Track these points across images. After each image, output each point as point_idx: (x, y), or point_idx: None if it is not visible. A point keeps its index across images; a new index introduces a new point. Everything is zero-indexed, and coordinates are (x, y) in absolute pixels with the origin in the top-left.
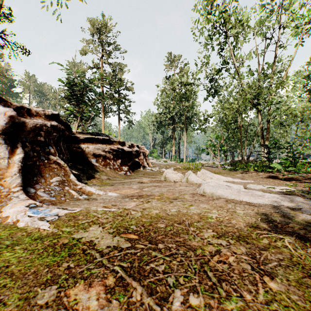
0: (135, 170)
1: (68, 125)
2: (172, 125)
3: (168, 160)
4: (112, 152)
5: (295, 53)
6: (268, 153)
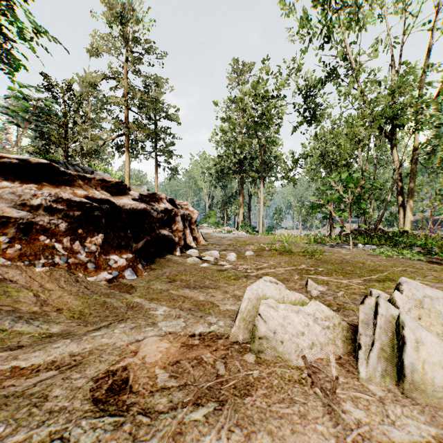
0: (157, 259)
1: None
2: (239, 173)
3: (234, 229)
4: (63, 210)
5: None
6: None
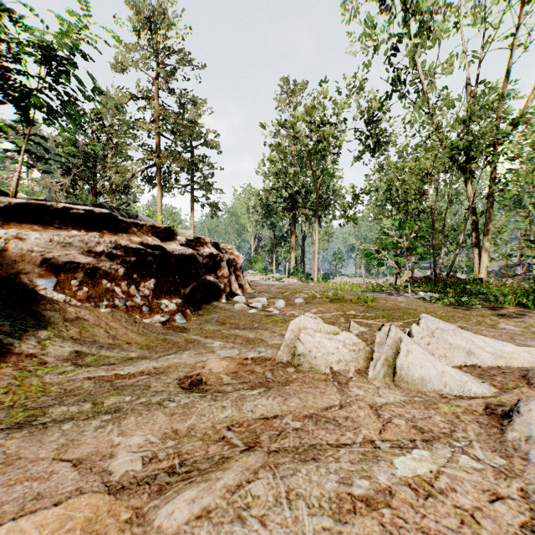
0: (204, 305)
1: None
2: (290, 211)
3: (285, 277)
4: (121, 256)
5: None
6: None
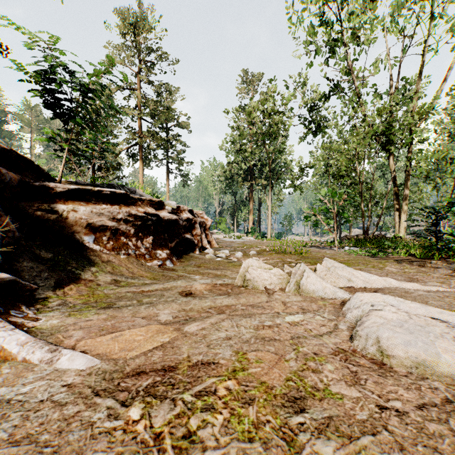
0: (184, 255)
1: (23, 159)
2: (249, 180)
3: (244, 235)
4: (132, 221)
5: (454, 58)
6: (436, 223)
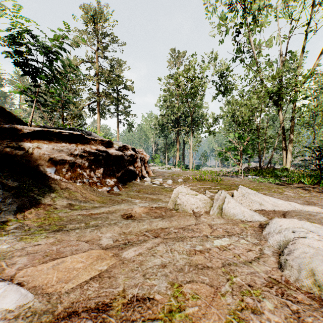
0: (128, 183)
1: None
2: (176, 128)
3: (172, 167)
4: (86, 156)
5: None
6: (320, 158)
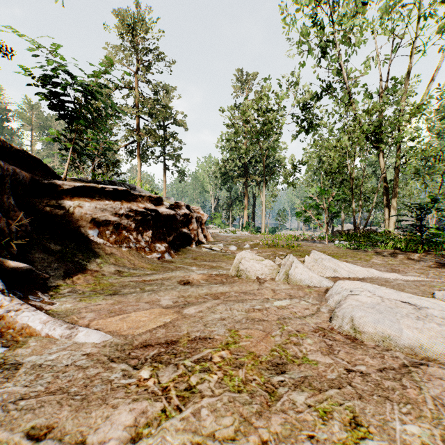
0: (181, 249)
1: (33, 158)
2: (243, 177)
3: (239, 230)
4: (133, 216)
5: (441, 59)
6: (420, 218)
